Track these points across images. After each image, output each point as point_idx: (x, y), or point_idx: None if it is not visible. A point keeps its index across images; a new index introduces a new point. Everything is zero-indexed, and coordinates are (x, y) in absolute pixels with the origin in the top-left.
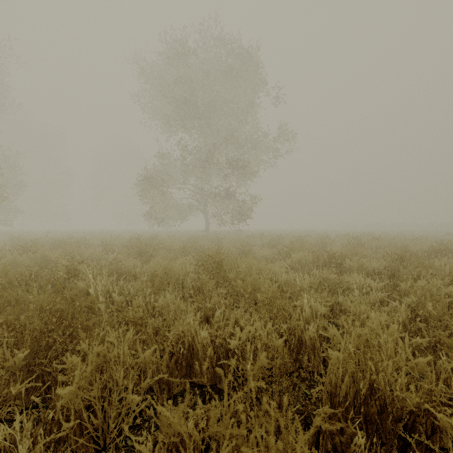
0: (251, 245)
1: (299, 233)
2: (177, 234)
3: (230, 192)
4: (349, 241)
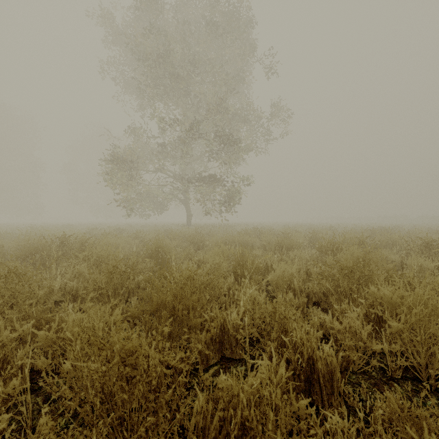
0: (248, 246)
1: (298, 227)
2: (151, 229)
3: (215, 178)
4: (391, 241)
